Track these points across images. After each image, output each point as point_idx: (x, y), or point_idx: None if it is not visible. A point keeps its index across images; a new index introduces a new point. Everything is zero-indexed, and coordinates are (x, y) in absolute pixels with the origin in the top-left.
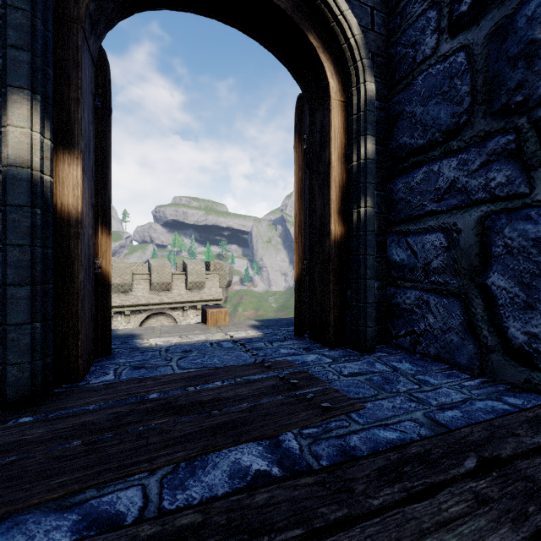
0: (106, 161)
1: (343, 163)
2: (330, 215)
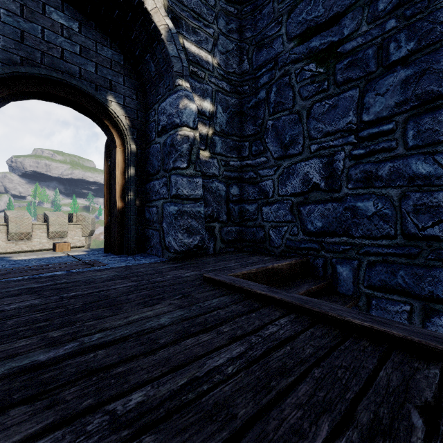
0: None
1: (123, 175)
2: (117, 198)
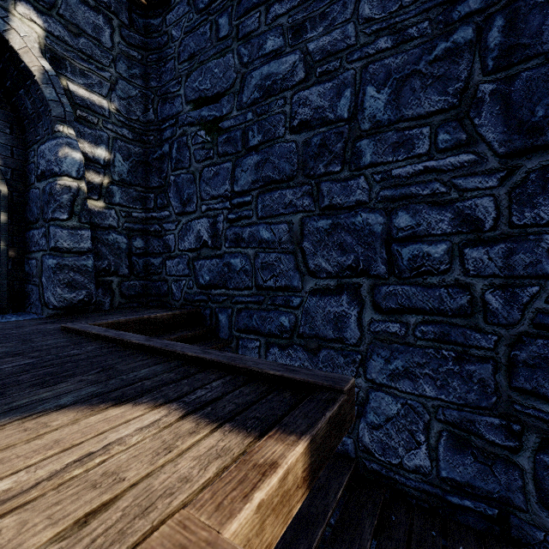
0: None
1: None
2: None
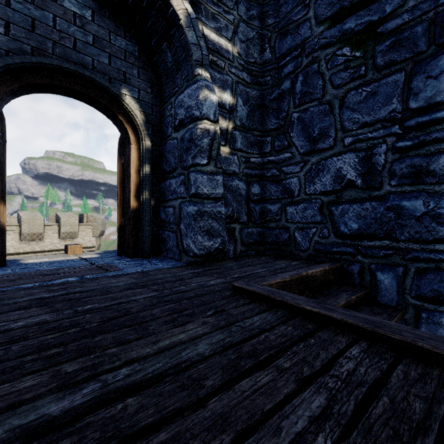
0: (3, 168)
1: (138, 174)
2: (131, 198)
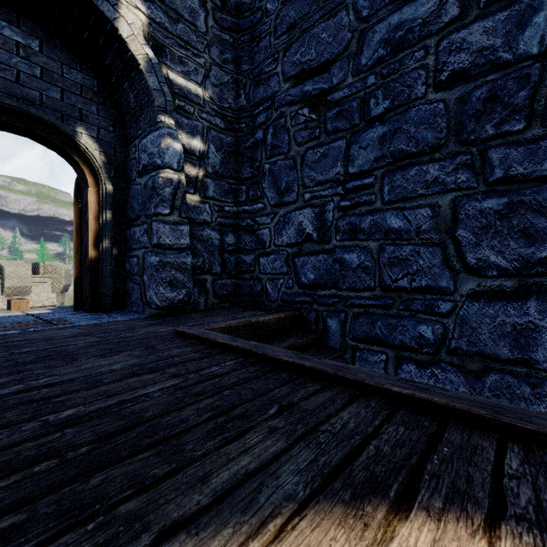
0: None
1: (97, 220)
2: (89, 246)
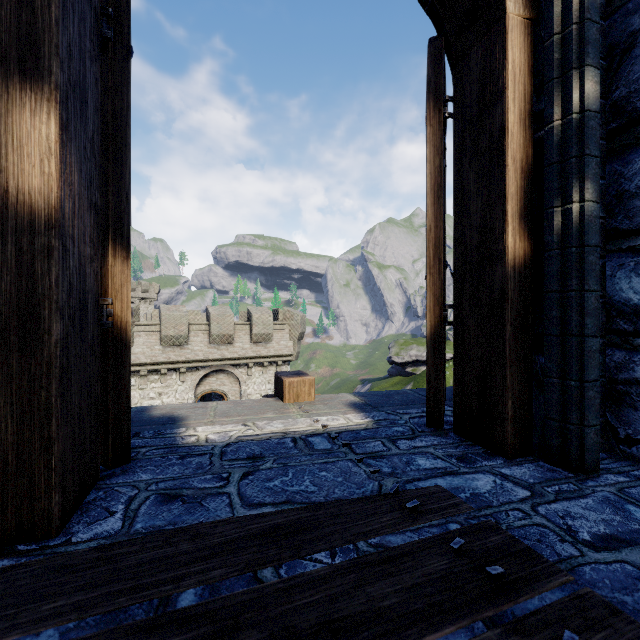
0: (121, 135)
1: (528, 128)
2: (506, 221)
